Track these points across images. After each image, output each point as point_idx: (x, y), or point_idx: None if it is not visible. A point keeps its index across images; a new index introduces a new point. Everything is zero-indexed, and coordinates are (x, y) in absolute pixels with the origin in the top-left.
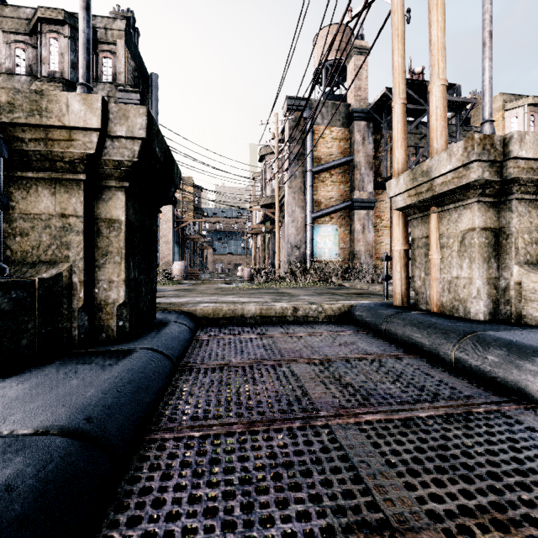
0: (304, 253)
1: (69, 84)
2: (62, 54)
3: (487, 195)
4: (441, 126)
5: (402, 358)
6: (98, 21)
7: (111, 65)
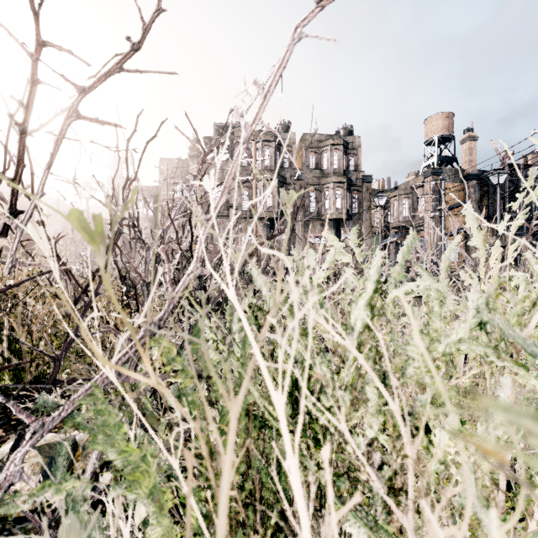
0: (440, 257)
1: (343, 175)
2: (339, 159)
3: None
4: None
5: None
6: (348, 138)
7: (353, 161)
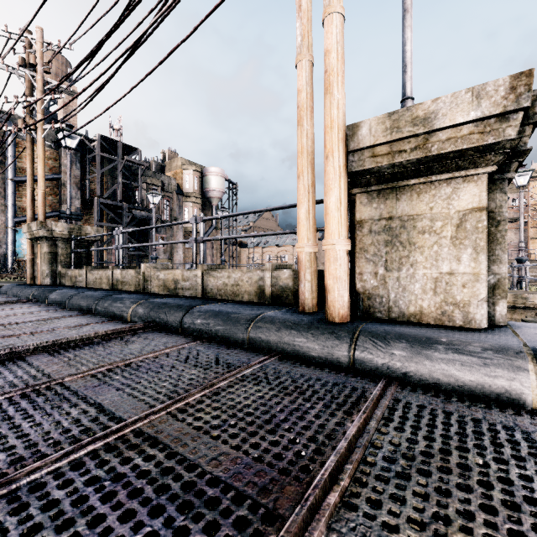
0: (5, 253)
1: None
2: None
3: (50, 241)
4: (42, 209)
5: (1, 298)
6: None
7: None
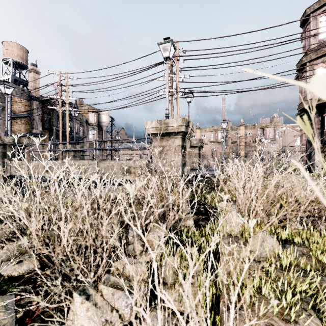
0: None
1: None
2: None
3: (74, 151)
4: (68, 139)
5: None
6: None
7: None
